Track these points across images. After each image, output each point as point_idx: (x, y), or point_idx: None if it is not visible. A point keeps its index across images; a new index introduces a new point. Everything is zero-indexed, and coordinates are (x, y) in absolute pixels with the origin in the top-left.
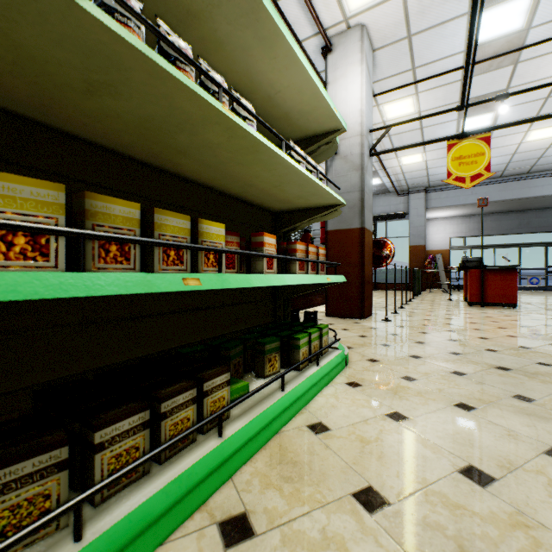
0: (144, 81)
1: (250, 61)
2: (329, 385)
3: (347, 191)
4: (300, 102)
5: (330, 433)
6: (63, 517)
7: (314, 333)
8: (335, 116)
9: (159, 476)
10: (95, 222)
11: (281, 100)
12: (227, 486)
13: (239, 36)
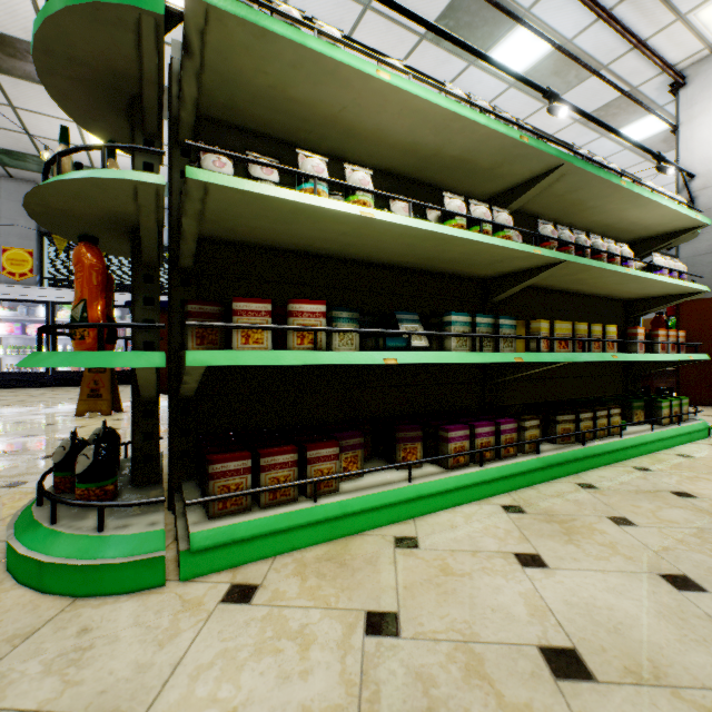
0: (593, 272)
1: (623, 213)
2: (691, 443)
3: (710, 251)
4: (661, 220)
5: (695, 458)
6: (573, 439)
7: (674, 401)
8: (696, 220)
9: (599, 441)
10: (576, 334)
11: (642, 222)
12: (627, 461)
13: (619, 207)
